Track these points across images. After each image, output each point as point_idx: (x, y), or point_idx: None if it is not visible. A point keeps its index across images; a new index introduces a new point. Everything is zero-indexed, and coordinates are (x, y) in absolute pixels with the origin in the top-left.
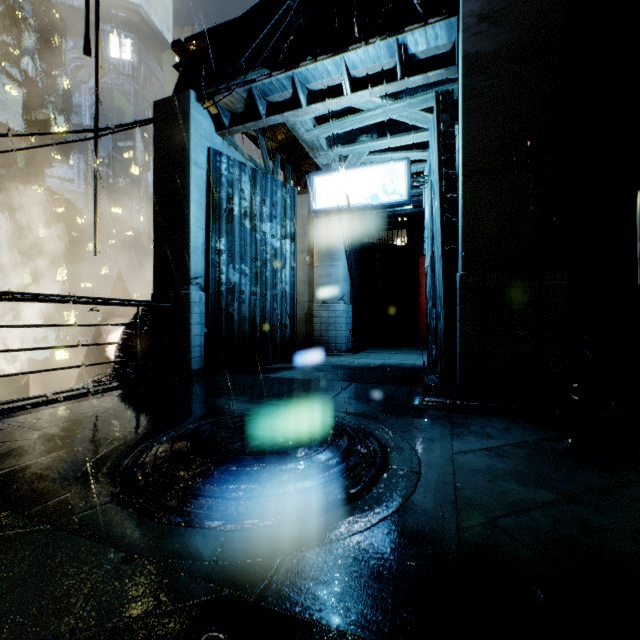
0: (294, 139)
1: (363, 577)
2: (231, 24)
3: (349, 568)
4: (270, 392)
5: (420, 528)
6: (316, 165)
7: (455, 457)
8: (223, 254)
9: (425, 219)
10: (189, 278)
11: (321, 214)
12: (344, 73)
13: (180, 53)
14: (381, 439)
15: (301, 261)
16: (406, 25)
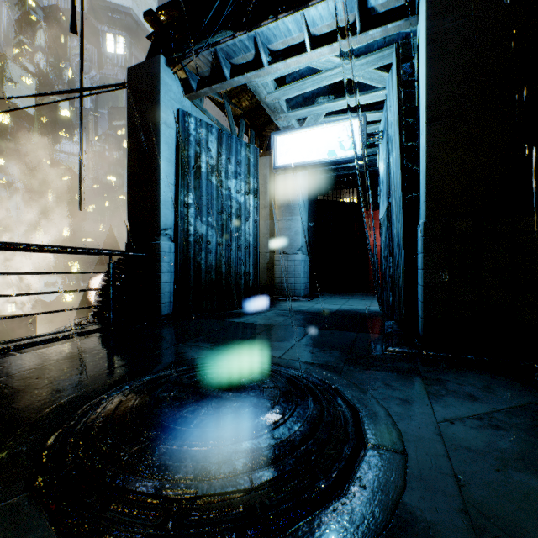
0: (257, 106)
1: None
2: None
3: None
4: (232, 338)
5: None
6: (277, 130)
7: (442, 428)
8: (191, 207)
9: (379, 173)
10: (159, 229)
11: (281, 170)
12: (304, 30)
13: (152, 22)
14: (350, 399)
15: (263, 216)
16: None
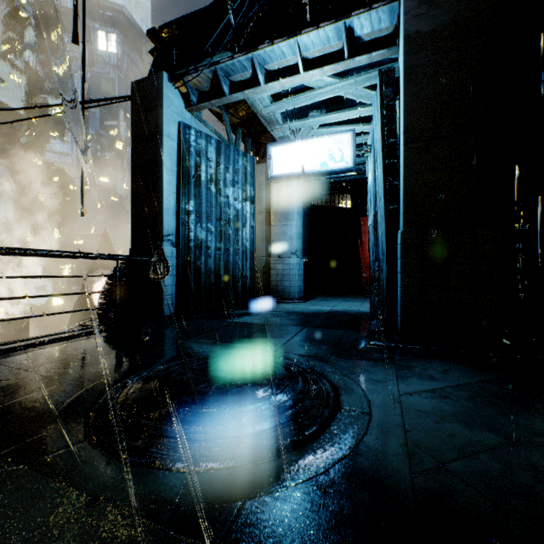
0: (253, 115)
1: (321, 526)
2: (198, 13)
3: (307, 516)
4: (232, 335)
5: (374, 472)
6: (272, 138)
7: (402, 398)
8: (192, 214)
9: (368, 183)
10: (162, 235)
11: (277, 180)
12: (297, 54)
13: (154, 40)
14: (332, 380)
15: (259, 221)
16: (353, 10)
